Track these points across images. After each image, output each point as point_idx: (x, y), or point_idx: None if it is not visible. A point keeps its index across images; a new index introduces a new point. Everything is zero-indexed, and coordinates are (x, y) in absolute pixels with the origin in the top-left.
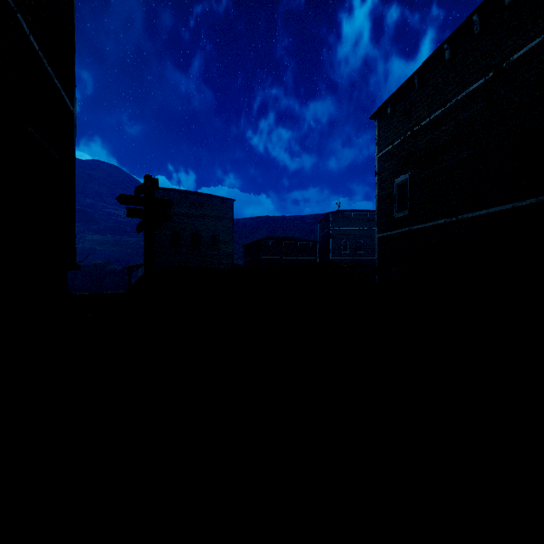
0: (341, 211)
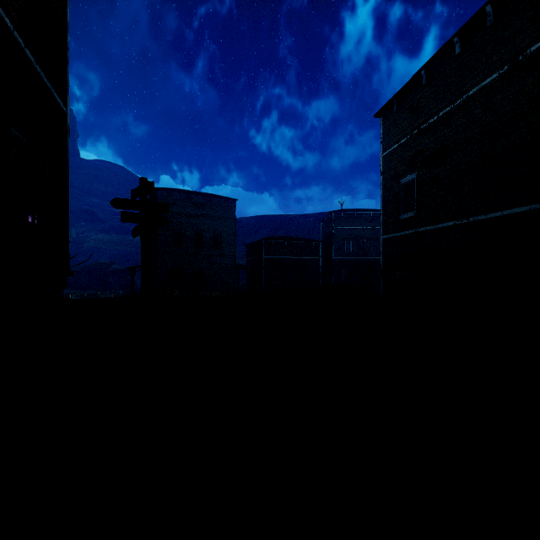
0: (344, 210)
